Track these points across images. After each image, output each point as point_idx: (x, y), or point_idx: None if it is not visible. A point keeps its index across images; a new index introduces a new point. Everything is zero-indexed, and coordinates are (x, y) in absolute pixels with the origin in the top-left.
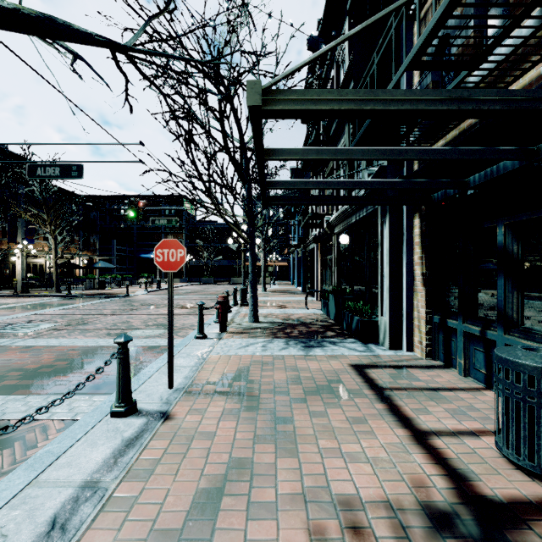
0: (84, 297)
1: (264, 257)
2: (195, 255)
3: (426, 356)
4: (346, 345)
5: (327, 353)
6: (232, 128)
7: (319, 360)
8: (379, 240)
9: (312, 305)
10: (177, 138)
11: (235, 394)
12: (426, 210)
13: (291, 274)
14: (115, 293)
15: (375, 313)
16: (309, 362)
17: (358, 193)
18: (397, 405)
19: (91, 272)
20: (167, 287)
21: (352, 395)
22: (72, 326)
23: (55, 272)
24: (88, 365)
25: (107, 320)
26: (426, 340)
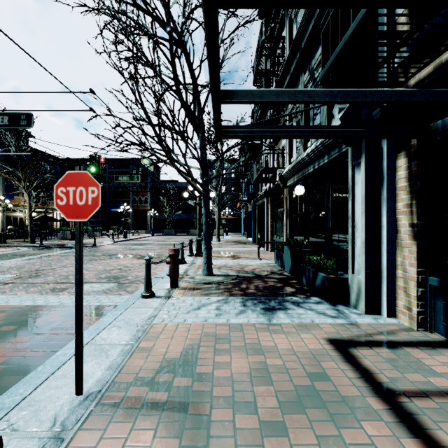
0: (54, 247)
1: (218, 211)
2: (159, 210)
3: (418, 327)
4: (313, 308)
5: (293, 320)
6: (184, 68)
7: (286, 331)
8: (350, 187)
9: (263, 255)
10: (122, 75)
11: (173, 406)
12: (418, 146)
13: (242, 226)
14: (84, 243)
15: (338, 268)
16: (274, 334)
17: (318, 140)
18: (437, 439)
19: (67, 224)
20: (132, 238)
21: (354, 411)
22: (22, 279)
23: (29, 224)
24: (1, 337)
25: (61, 272)
26: (418, 306)
